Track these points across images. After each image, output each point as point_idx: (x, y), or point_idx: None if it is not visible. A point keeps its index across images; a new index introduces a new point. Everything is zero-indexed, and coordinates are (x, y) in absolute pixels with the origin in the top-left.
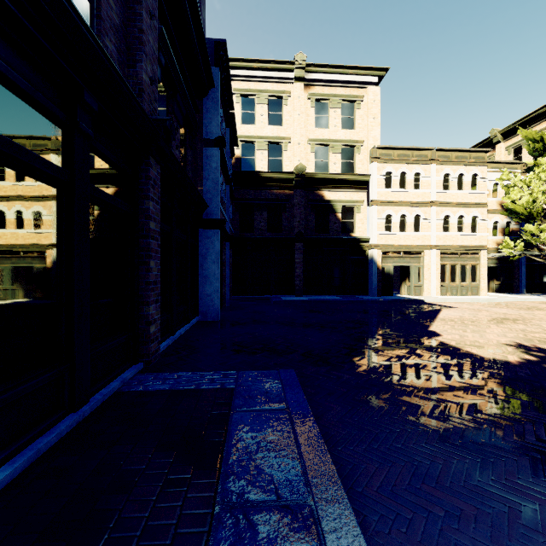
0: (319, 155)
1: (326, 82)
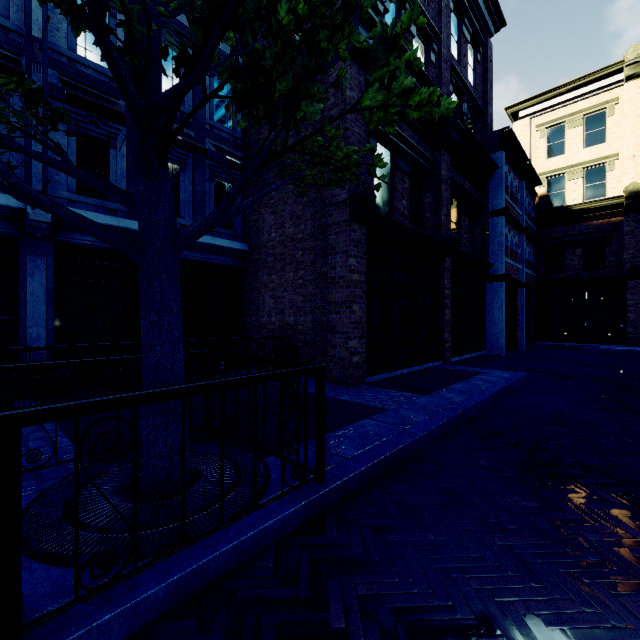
0: None
1: None
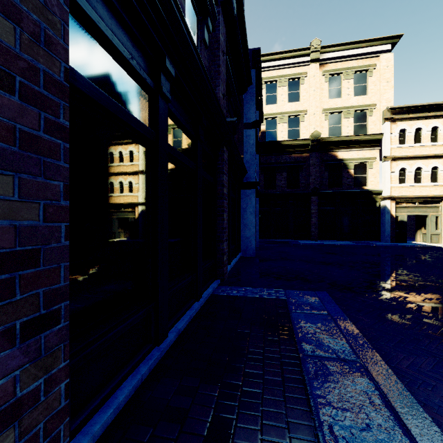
0: (332, 122)
1: (339, 58)
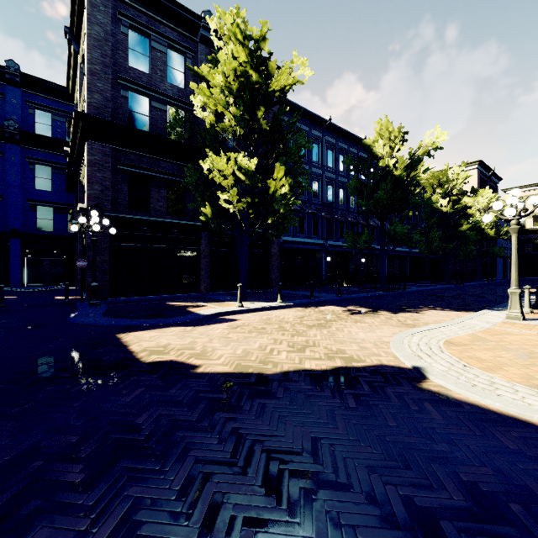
0: None
1: None
